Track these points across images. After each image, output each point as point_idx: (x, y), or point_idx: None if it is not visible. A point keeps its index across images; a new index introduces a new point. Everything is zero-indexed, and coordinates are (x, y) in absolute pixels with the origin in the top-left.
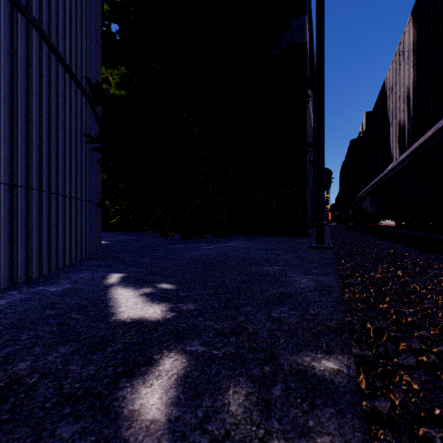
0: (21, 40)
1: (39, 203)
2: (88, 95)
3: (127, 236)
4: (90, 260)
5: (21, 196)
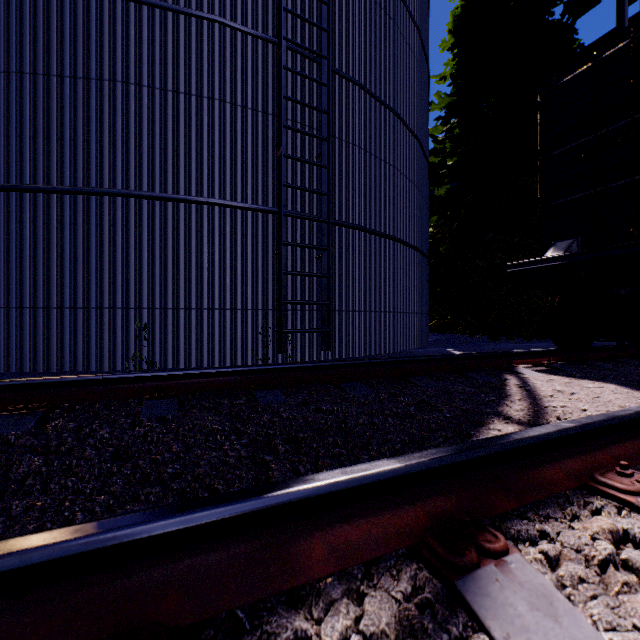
0: (415, 260)
1: (418, 319)
2: (428, 258)
3: (438, 336)
4: (431, 345)
5: (415, 317)
